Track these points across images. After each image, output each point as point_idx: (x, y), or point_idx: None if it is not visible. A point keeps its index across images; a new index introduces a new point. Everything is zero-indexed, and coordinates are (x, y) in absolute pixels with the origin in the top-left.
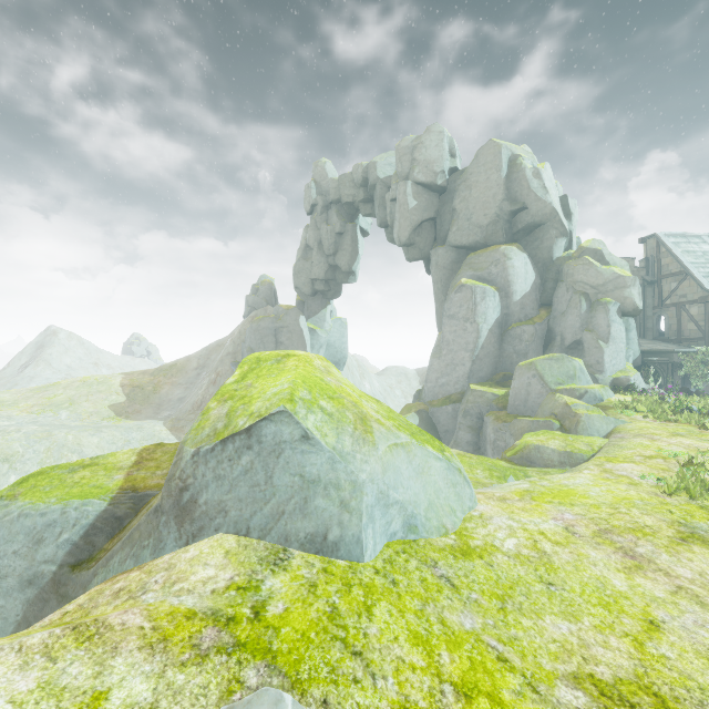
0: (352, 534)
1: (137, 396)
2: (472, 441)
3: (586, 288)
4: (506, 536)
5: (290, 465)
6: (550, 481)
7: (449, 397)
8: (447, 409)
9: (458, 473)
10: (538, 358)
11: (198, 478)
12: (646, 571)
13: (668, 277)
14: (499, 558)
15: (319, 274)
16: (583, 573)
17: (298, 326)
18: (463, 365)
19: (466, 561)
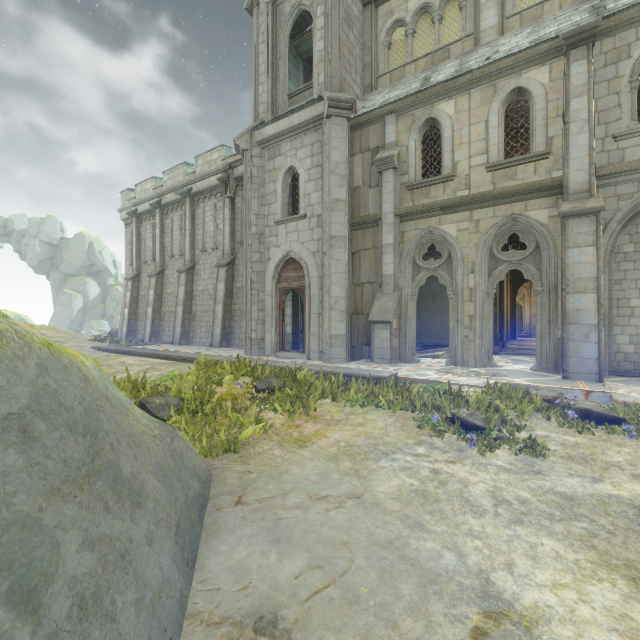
0: None
1: None
2: None
3: (116, 298)
4: None
5: None
6: None
7: None
8: None
9: None
10: (92, 321)
11: None
12: None
13: None
14: None
15: None
16: None
17: None
18: (66, 324)
19: None
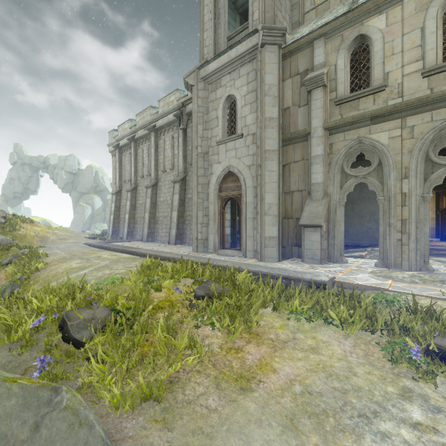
0: None
1: None
2: None
3: None
4: None
5: None
6: None
7: None
8: None
9: None
10: (96, 224)
11: None
12: None
13: None
14: None
15: (19, 190)
16: None
17: (8, 211)
18: (81, 225)
19: None
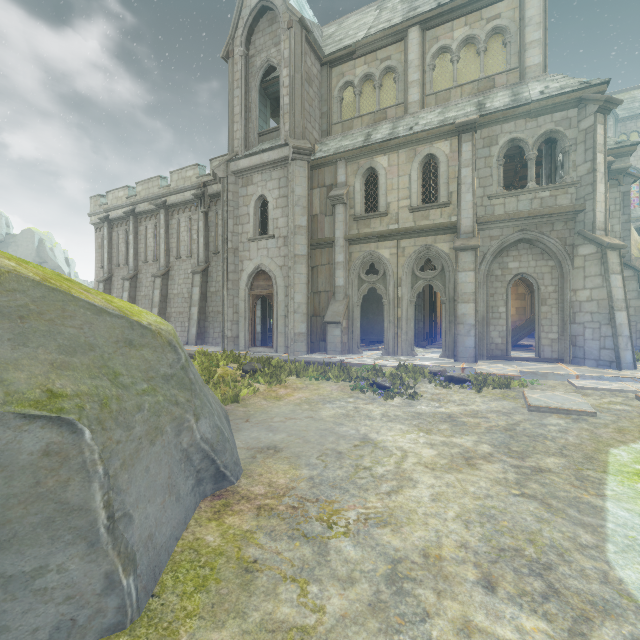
0: None
1: None
2: None
3: None
4: None
5: None
6: None
7: None
8: None
9: None
10: None
11: None
12: None
13: None
14: None
15: None
16: None
17: None
18: None
19: None
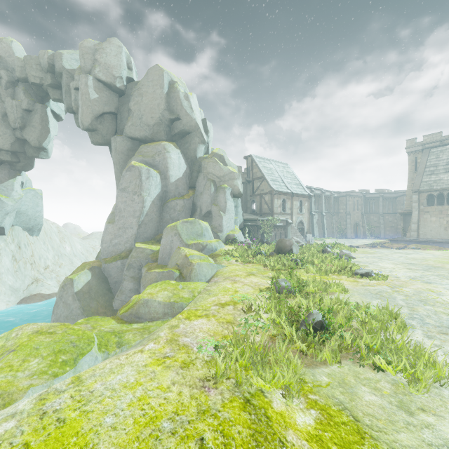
0: None
1: None
2: (134, 288)
3: (214, 177)
4: None
5: None
6: (78, 388)
7: (120, 254)
8: (116, 264)
9: None
10: (179, 221)
11: None
12: None
13: (256, 179)
14: None
15: (4, 144)
16: None
17: None
18: (132, 228)
19: None
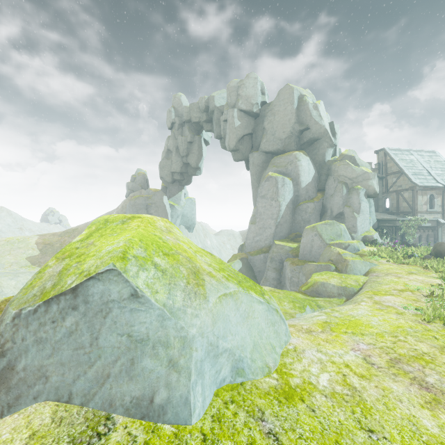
0: (180, 395)
1: (48, 250)
2: (276, 278)
3: (346, 179)
4: (319, 371)
5: (118, 325)
6: (339, 312)
7: (261, 249)
8: (260, 257)
9: (275, 313)
10: (318, 223)
11: (17, 342)
12: (444, 405)
13: (391, 174)
14: (318, 399)
15: (177, 168)
16: (394, 412)
17: (162, 203)
18: (270, 228)
19: (290, 406)
